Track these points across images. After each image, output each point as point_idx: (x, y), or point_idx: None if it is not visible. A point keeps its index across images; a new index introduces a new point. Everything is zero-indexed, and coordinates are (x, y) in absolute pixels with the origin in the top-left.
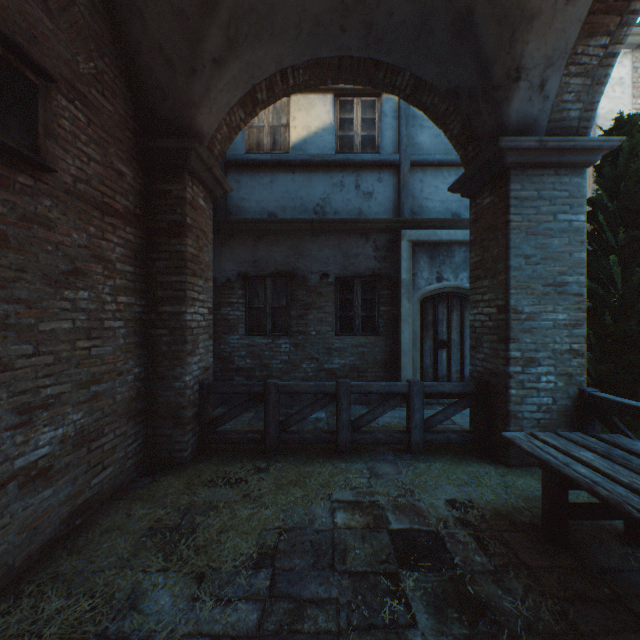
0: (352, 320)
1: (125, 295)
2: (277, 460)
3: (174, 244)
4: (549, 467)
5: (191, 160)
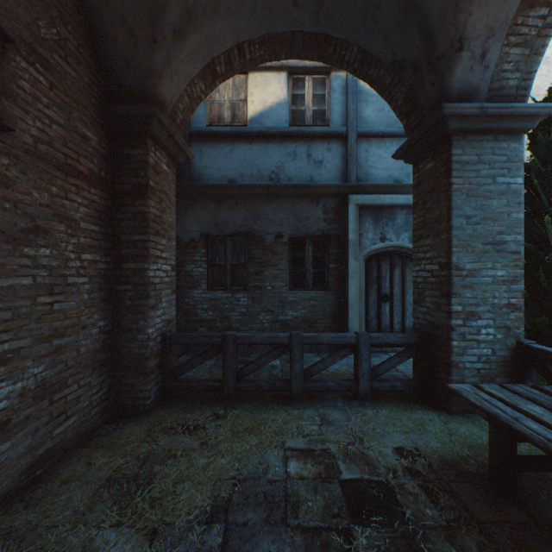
0: (304, 276)
1: (89, 253)
2: (234, 407)
3: (137, 205)
4: (499, 422)
5: (153, 126)
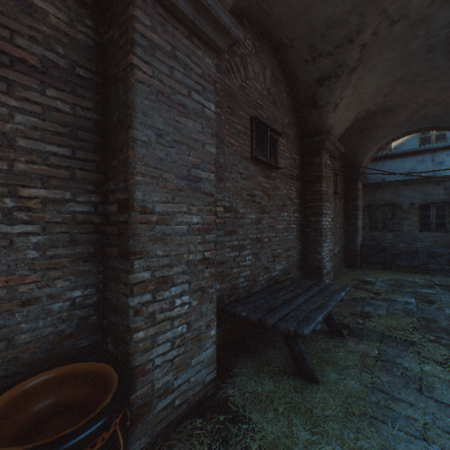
0: (429, 225)
1: (342, 218)
2: (390, 271)
3: (353, 202)
4: None
5: (360, 177)
